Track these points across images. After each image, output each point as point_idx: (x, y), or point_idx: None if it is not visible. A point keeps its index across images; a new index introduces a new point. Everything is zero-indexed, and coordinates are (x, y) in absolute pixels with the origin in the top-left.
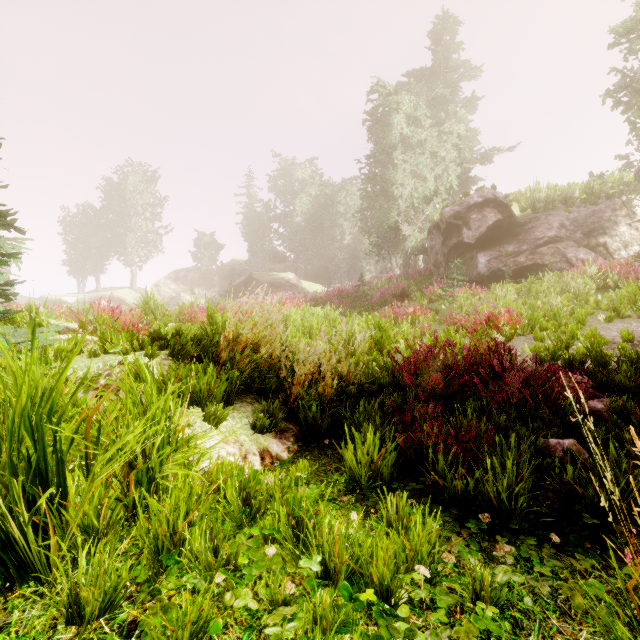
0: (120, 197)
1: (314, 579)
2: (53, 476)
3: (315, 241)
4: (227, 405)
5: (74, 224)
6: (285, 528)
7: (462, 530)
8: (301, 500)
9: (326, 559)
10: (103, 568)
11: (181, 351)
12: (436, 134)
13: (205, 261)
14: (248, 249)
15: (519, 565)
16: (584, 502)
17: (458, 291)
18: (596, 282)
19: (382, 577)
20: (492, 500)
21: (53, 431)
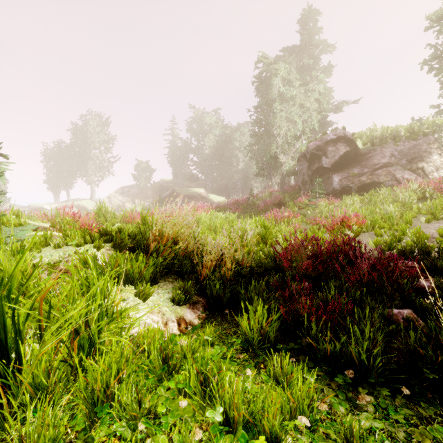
0: (83, 136)
1: (217, 426)
2: (13, 343)
3: (219, 166)
4: (154, 284)
5: (51, 155)
6: (195, 384)
7: (331, 382)
8: (207, 361)
9: (227, 410)
10: (47, 421)
11: (121, 244)
12: (303, 91)
13: (142, 180)
14: (172, 172)
15: (378, 412)
16: (425, 360)
17: (319, 201)
18: (417, 194)
19: (272, 426)
20: (354, 359)
21: (12, 308)
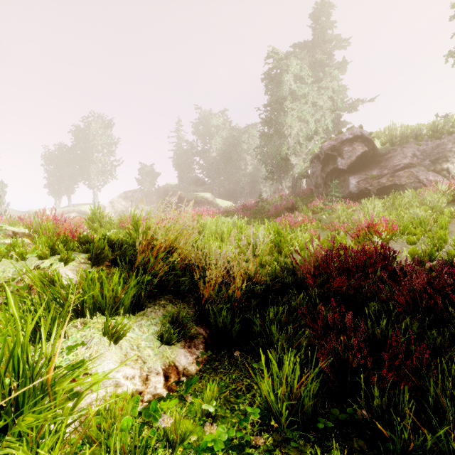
0: (85, 139)
1: None
2: None
3: (226, 170)
4: (137, 310)
5: (52, 158)
6: None
7: None
8: None
9: None
10: None
11: (99, 255)
12: (316, 89)
13: (146, 185)
14: (177, 176)
15: None
16: None
17: (336, 205)
18: (447, 197)
19: None
20: None
21: None
